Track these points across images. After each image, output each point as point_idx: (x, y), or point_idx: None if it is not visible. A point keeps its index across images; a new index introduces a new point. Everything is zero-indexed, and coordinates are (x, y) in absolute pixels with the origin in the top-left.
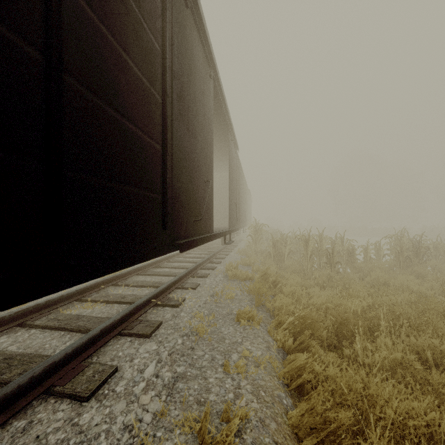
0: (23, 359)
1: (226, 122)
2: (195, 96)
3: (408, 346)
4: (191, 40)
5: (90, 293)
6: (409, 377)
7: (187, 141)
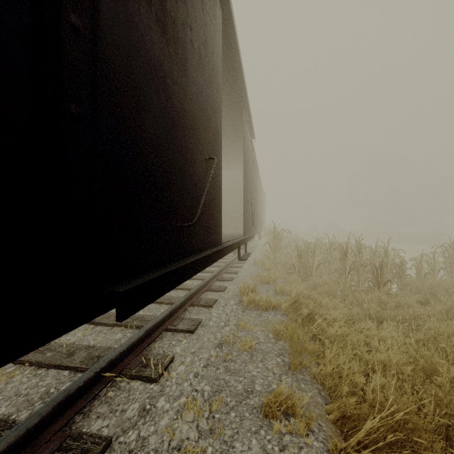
0: None
1: (240, 93)
2: None
3: None
4: None
5: None
6: None
7: (159, 52)
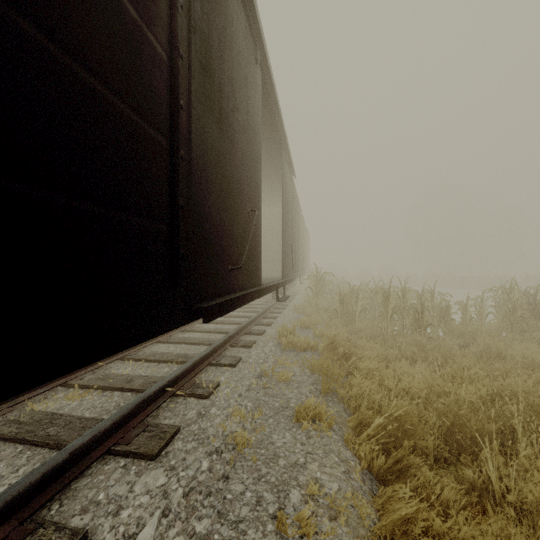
0: None
1: (278, 135)
2: (233, 79)
3: None
4: None
5: (83, 373)
6: None
7: (218, 143)
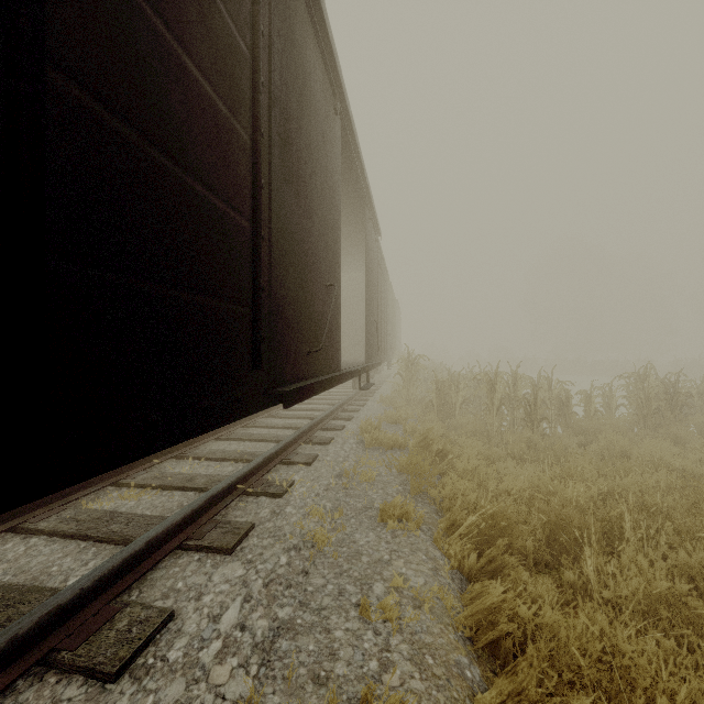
0: (10, 595)
1: (361, 189)
2: (310, 142)
3: (674, 567)
4: (303, 45)
5: (136, 471)
6: (689, 631)
7: (296, 216)
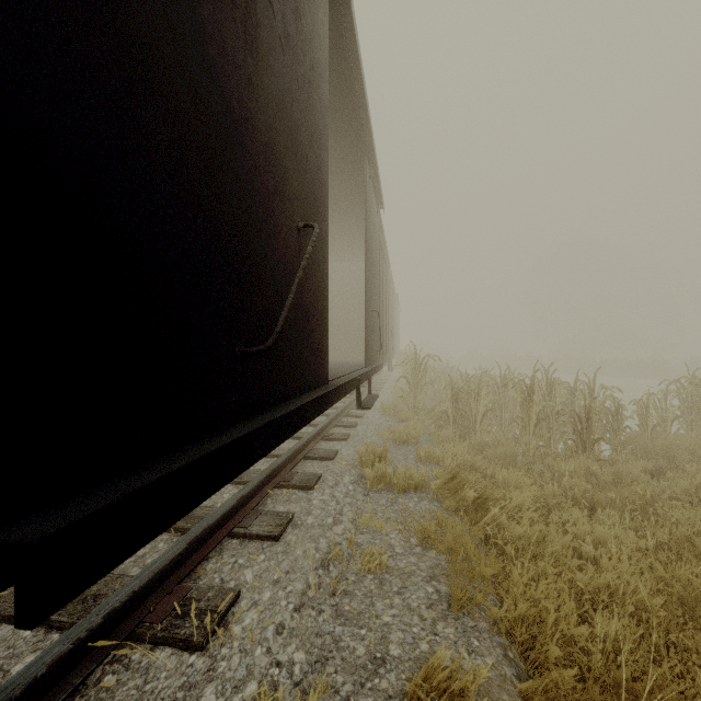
0: None
1: (359, 128)
2: None
3: None
4: None
5: None
6: None
7: None
